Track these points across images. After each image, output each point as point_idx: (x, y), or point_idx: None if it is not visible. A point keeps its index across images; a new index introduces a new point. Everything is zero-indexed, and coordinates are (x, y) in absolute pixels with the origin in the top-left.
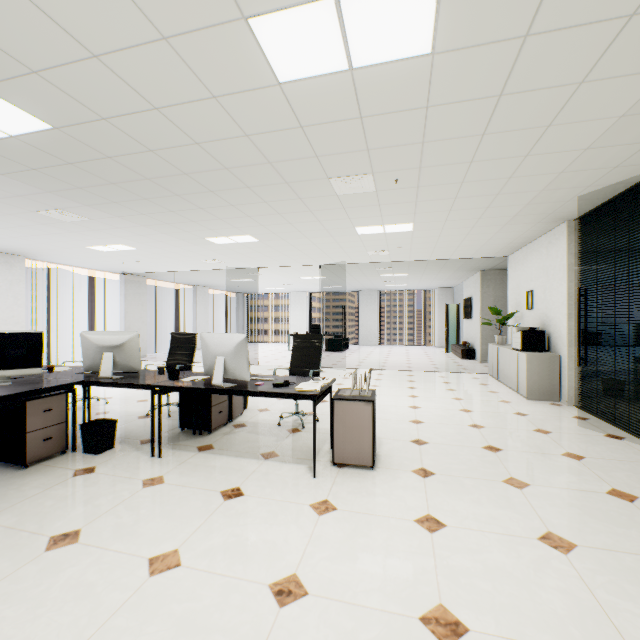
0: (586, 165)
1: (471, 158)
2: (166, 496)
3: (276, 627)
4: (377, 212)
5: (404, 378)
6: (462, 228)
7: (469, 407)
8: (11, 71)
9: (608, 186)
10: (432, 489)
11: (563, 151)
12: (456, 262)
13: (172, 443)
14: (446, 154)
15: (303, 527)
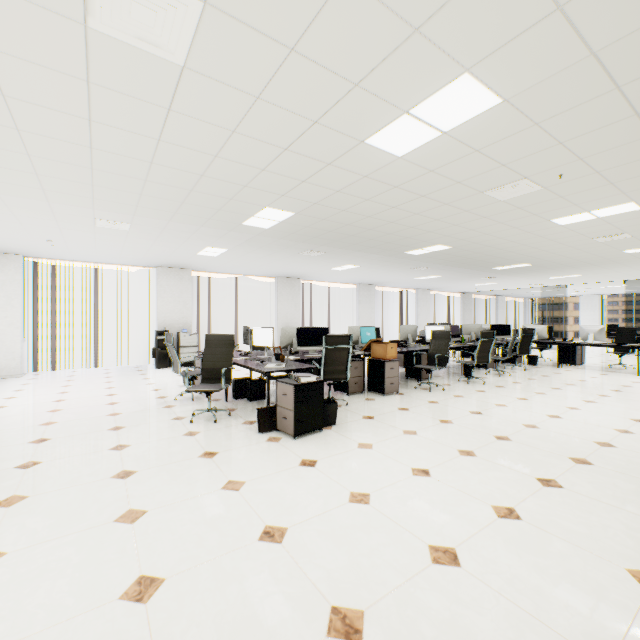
0: None
1: None
2: (577, 372)
3: (634, 383)
4: None
5: None
6: None
7: None
8: (539, 261)
9: None
10: None
11: None
12: None
13: (560, 366)
14: None
15: (636, 379)
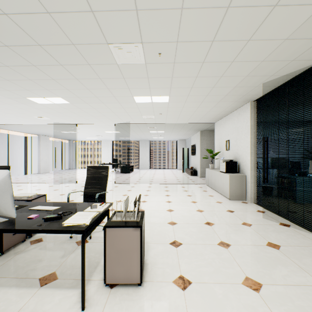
0: (278, 56)
1: (213, 36)
2: None
3: None
4: (147, 84)
5: (163, 189)
6: (196, 102)
7: (201, 208)
8: None
9: (281, 77)
10: (192, 307)
11: (272, 39)
12: (189, 125)
13: None
14: (197, 28)
15: None
